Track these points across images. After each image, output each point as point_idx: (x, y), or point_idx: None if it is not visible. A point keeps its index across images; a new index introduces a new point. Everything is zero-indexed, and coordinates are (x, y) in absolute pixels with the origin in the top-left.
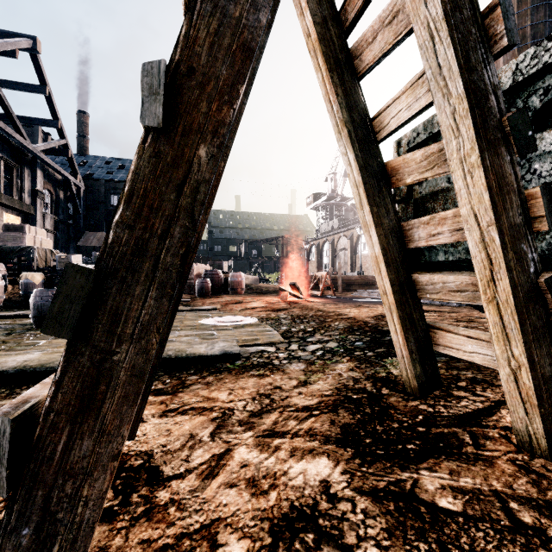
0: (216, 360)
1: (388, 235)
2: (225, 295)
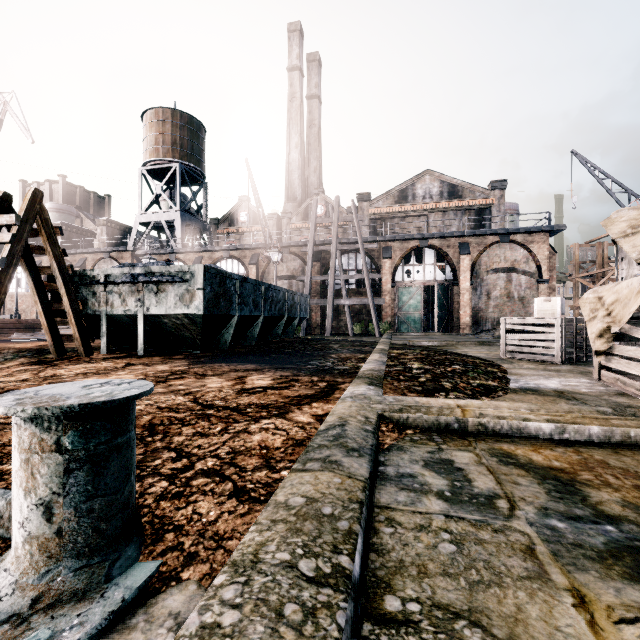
0: None
1: (45, 306)
2: None
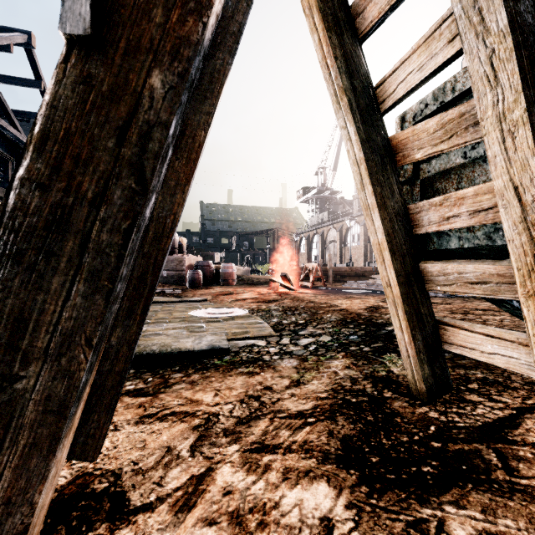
0: (203, 356)
1: (393, 220)
2: (216, 286)
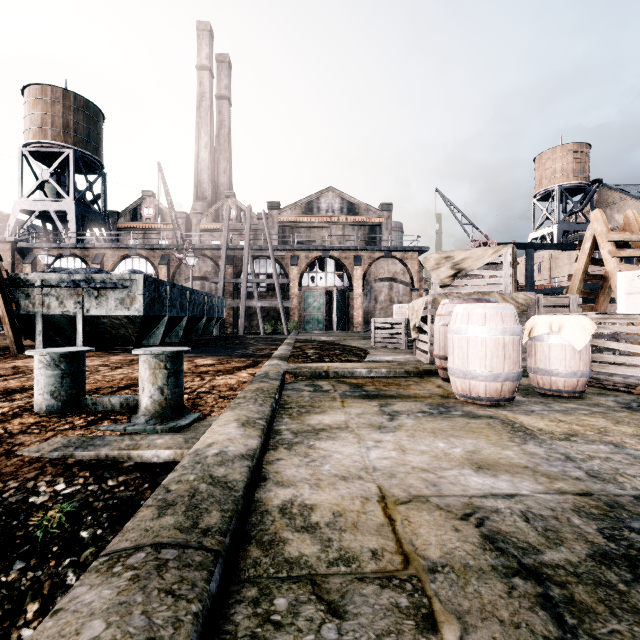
0: None
1: None
2: None
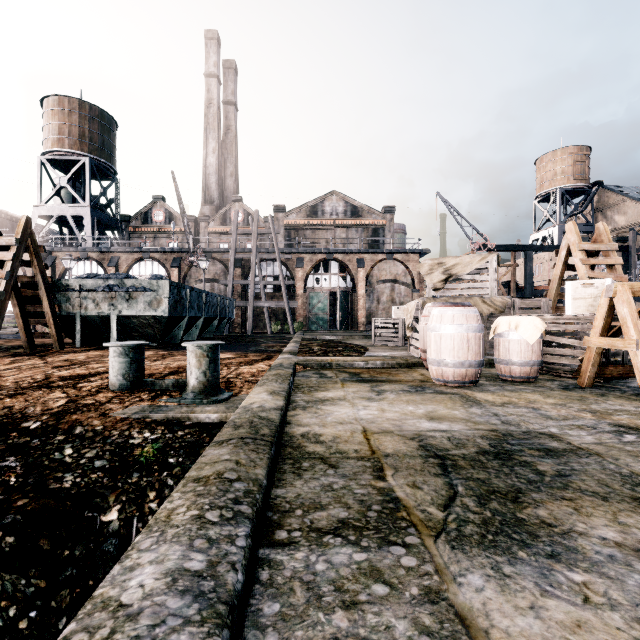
0: None
1: (22, 308)
2: None
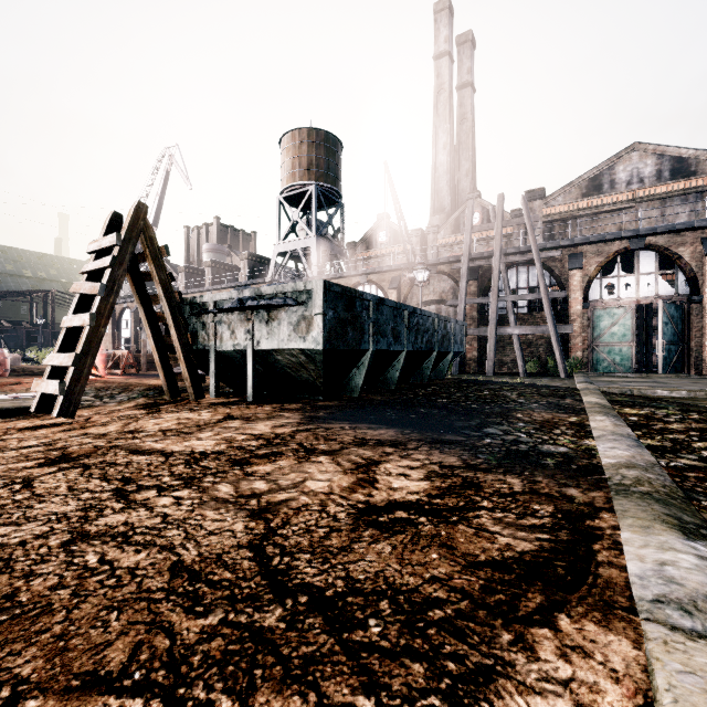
0: None
1: (158, 340)
2: None
